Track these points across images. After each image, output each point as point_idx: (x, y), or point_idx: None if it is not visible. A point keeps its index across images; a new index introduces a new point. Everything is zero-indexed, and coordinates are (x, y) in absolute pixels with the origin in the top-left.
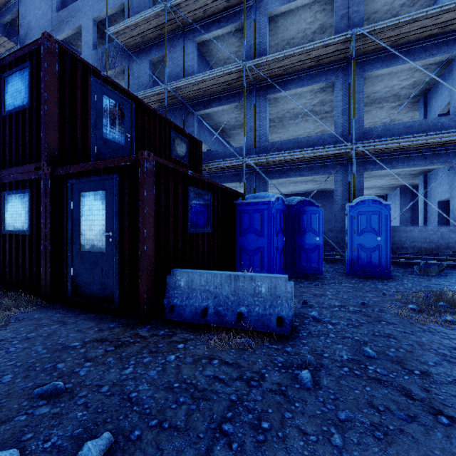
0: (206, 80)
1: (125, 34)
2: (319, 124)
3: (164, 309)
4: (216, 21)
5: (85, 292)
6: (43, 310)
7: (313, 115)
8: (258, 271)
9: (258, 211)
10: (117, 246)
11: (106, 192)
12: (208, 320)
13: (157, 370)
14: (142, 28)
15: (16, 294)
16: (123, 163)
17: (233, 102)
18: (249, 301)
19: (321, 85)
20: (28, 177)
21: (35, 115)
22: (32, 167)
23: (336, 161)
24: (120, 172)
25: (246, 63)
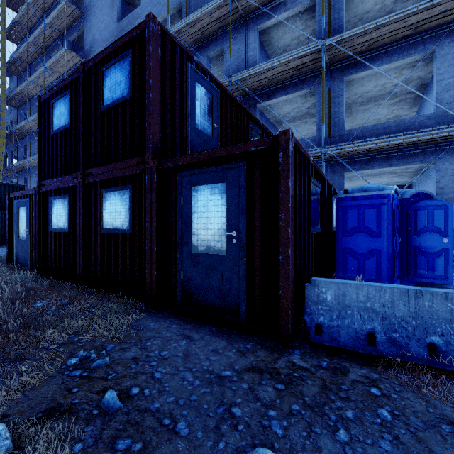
0: (274, 67)
1: (185, 32)
2: (395, 108)
3: (308, 329)
4: (281, 4)
5: (198, 300)
6: (154, 318)
7: (391, 97)
8: (371, 278)
9: (370, 207)
10: (243, 249)
11: (227, 184)
12: (381, 350)
13: (386, 438)
14: (203, 23)
15: (115, 296)
16: (253, 148)
17: (301, 90)
18: (443, 328)
19: (416, 58)
20: (128, 173)
21: (136, 106)
22: (133, 161)
23: (438, 146)
24: (246, 159)
25: (325, 41)
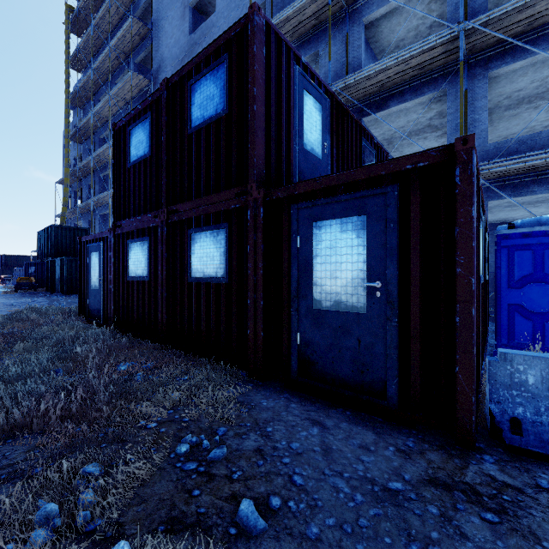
0: (389, 67)
1: None
2: None
3: (499, 424)
4: None
5: (322, 372)
6: (263, 392)
7: None
8: None
9: None
10: (393, 305)
11: (367, 218)
12: None
13: None
14: (293, 23)
15: (207, 360)
16: (409, 165)
17: (425, 94)
18: None
19: None
20: (224, 208)
21: (235, 123)
22: (231, 193)
23: None
24: (396, 182)
25: (464, 24)
